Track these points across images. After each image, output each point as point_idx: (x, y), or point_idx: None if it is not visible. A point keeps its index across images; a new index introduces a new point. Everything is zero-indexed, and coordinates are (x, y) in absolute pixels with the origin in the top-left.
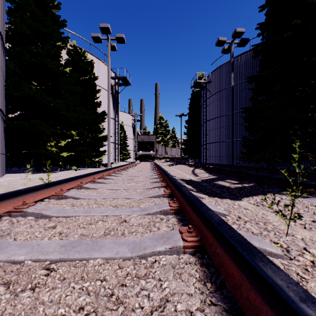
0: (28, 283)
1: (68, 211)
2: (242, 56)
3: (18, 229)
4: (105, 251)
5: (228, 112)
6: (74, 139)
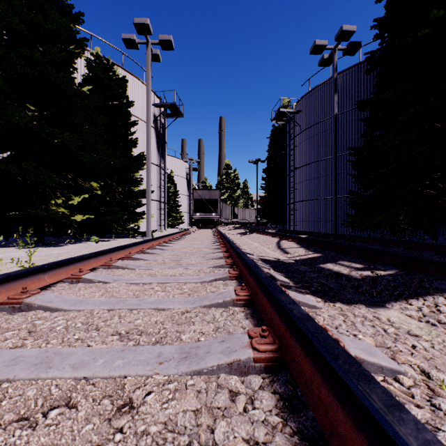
0: None
1: None
2: (348, 71)
3: None
4: None
5: (327, 156)
6: (95, 194)
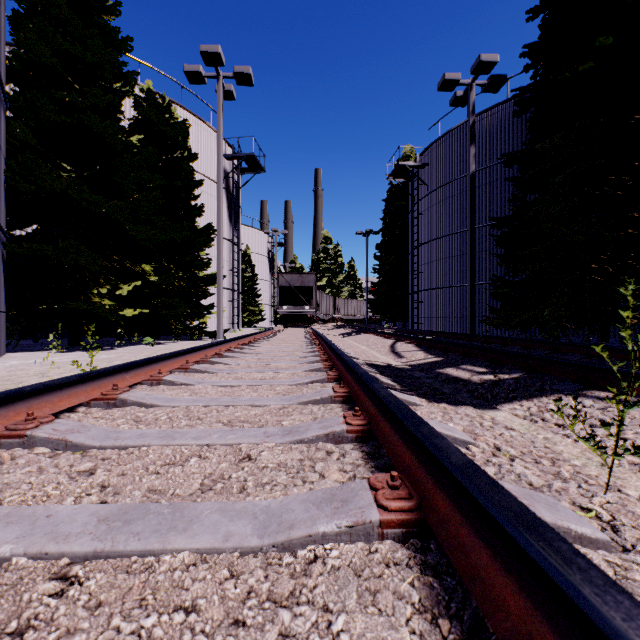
0: (12, 617)
1: (126, 434)
2: (492, 111)
3: (10, 478)
4: (200, 531)
5: (464, 227)
6: (148, 281)
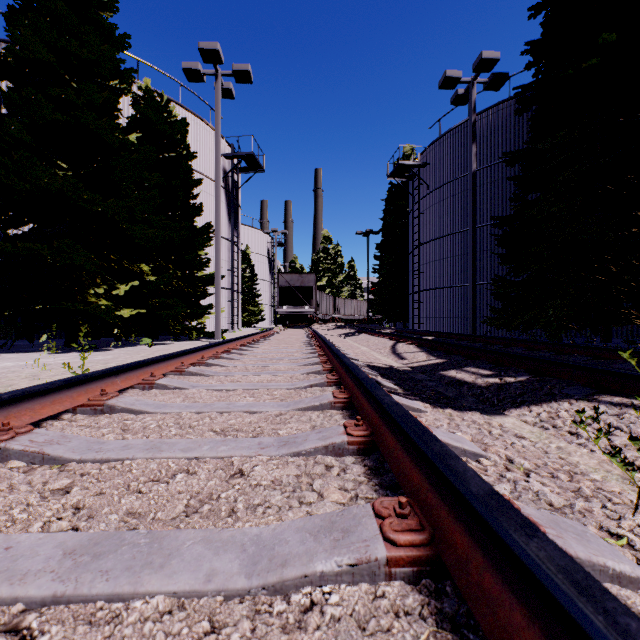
0: None
1: (110, 445)
2: (494, 110)
3: None
4: (178, 569)
5: (465, 227)
6: (146, 281)
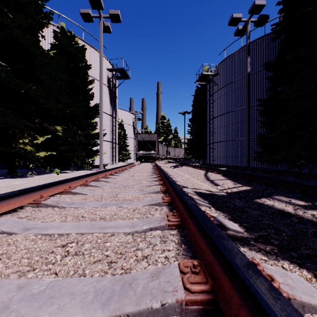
0: None
1: None
2: (256, 42)
3: None
4: None
5: (239, 107)
6: (57, 135)
